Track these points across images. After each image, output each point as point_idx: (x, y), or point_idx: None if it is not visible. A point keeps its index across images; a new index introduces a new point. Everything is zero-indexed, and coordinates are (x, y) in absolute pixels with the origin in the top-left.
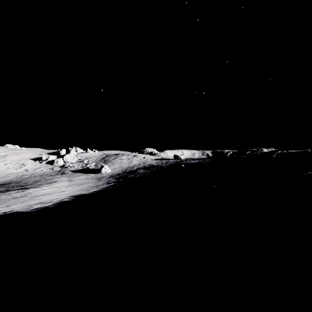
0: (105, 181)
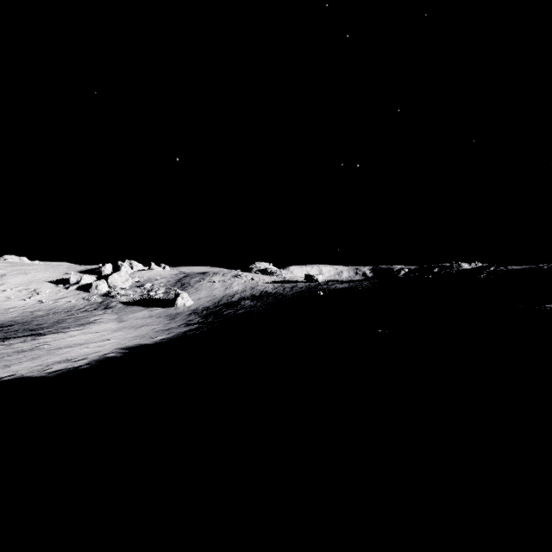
0: (182, 320)
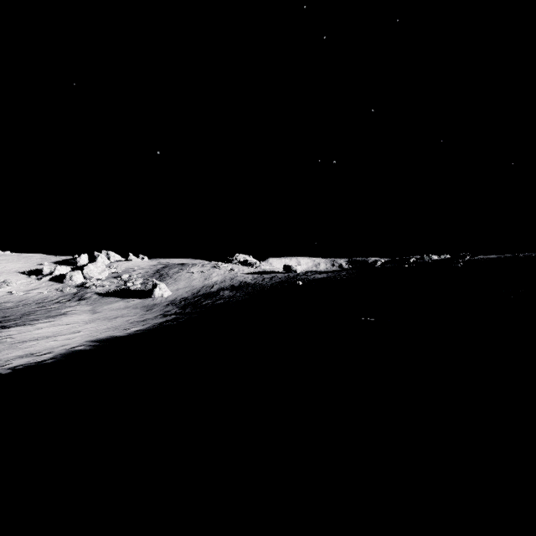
0: (159, 311)
